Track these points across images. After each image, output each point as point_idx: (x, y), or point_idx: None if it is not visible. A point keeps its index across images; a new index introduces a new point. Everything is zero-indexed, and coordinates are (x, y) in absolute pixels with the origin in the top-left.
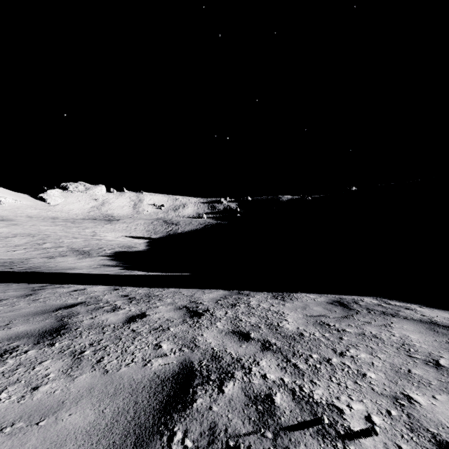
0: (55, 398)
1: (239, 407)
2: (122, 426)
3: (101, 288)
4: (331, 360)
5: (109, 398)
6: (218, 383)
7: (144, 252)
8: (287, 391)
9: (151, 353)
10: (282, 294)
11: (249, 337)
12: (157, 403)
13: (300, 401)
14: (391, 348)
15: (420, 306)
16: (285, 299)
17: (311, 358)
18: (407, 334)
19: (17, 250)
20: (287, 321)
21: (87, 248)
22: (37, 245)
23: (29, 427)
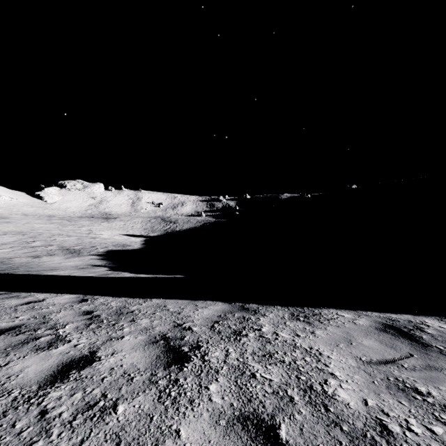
0: None
1: None
2: None
3: (65, 299)
4: None
5: None
6: None
7: (138, 251)
8: None
9: None
10: (302, 310)
11: (278, 440)
12: None
13: None
14: None
15: None
16: (310, 320)
17: None
18: None
19: (3, 248)
20: (337, 379)
21: (79, 246)
22: (25, 244)
23: None
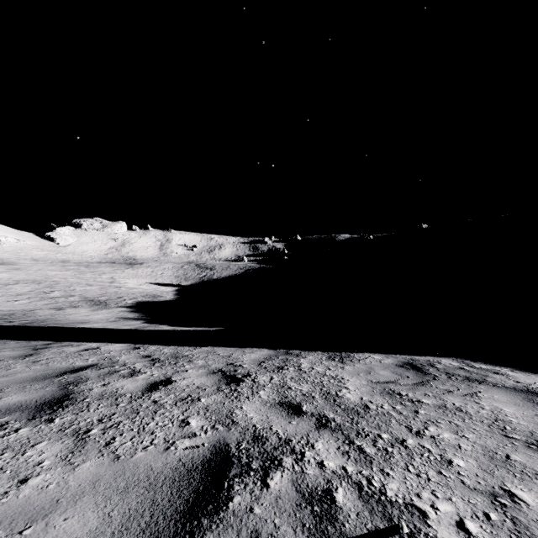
0: (47, 495)
1: (289, 508)
2: (133, 536)
3: (118, 347)
4: (406, 441)
5: (118, 496)
6: (261, 474)
7: (172, 303)
8: (351, 485)
9: (175, 433)
10: (340, 354)
11: (300, 410)
12: (181, 503)
13: (369, 500)
14: (482, 425)
15: (512, 369)
16: (344, 360)
17: (380, 438)
18: (500, 407)
19: (19, 299)
20: (348, 389)
21: (103, 297)
22: (43, 294)
23: (9, 537)
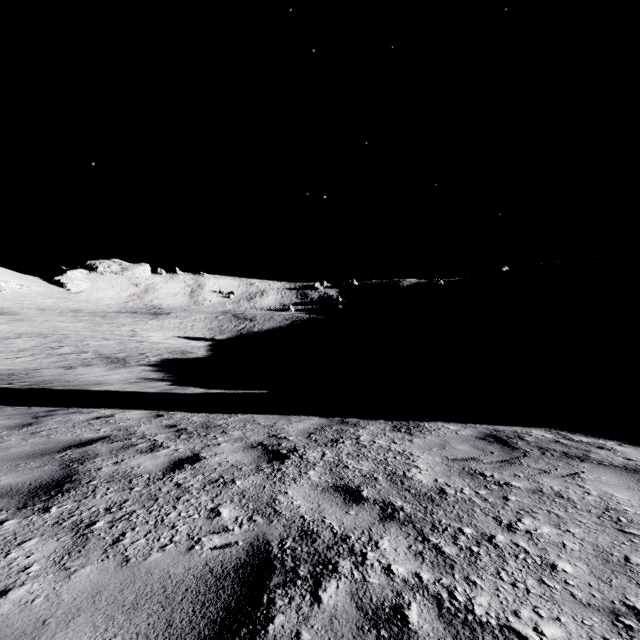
0: (32, 613)
1: (348, 632)
2: None
3: (137, 414)
4: (495, 538)
5: (124, 614)
6: (311, 583)
7: (204, 360)
8: (428, 598)
9: (202, 526)
10: (407, 423)
11: (360, 496)
12: (206, 625)
13: (452, 620)
14: (589, 516)
15: (619, 443)
16: (412, 431)
17: (461, 534)
18: (610, 492)
19: (21, 356)
20: (419, 469)
21: (122, 353)
22: (50, 350)
23: None
